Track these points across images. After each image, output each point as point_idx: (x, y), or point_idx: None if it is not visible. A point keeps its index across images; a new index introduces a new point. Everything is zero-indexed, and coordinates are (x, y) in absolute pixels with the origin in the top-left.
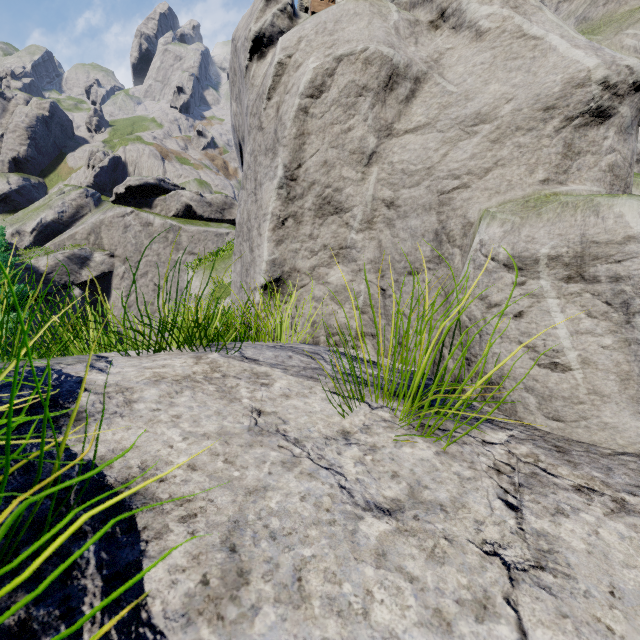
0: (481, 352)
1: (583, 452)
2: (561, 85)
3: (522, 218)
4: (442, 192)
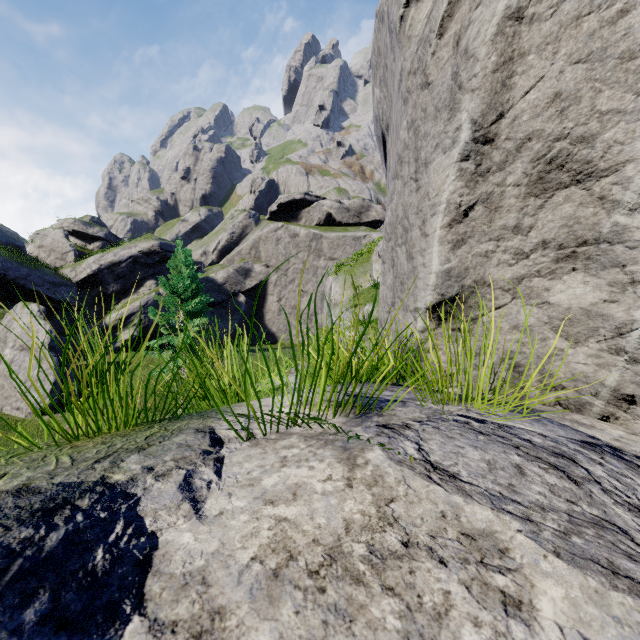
0: None
1: None
2: None
3: None
4: None
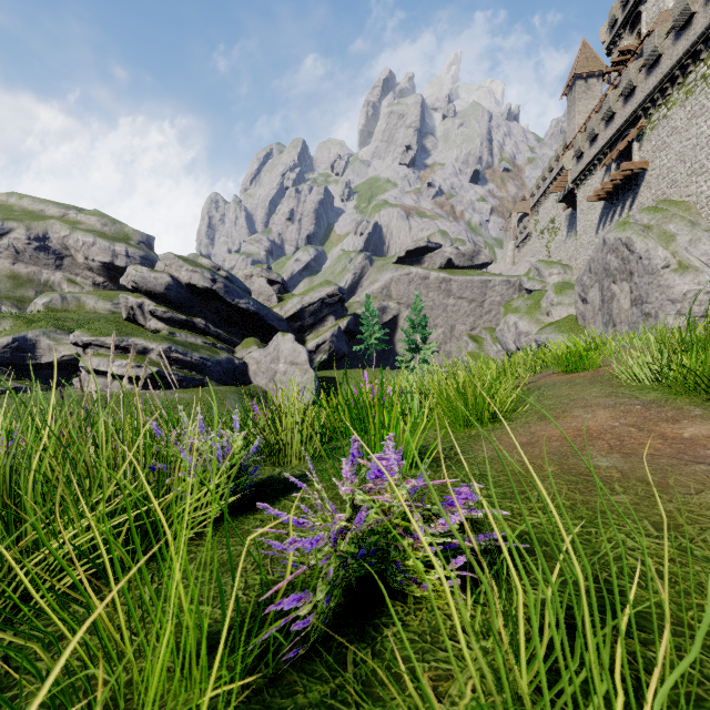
0: None
1: None
2: None
3: None
4: None
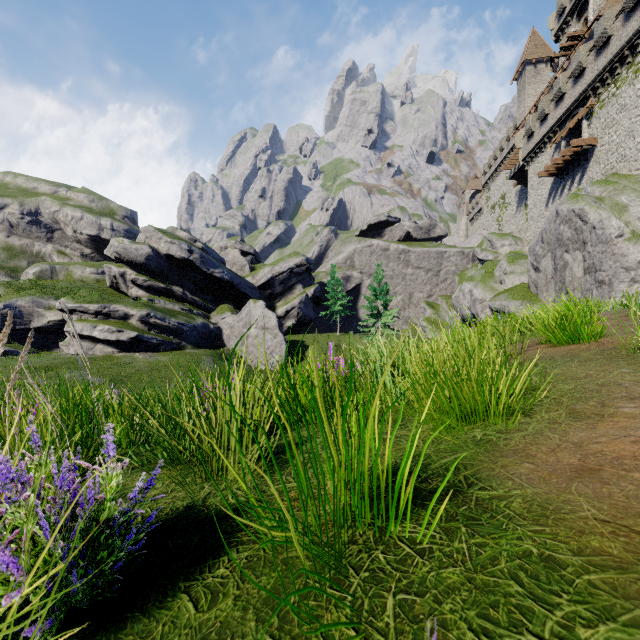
0: None
1: None
2: None
3: None
4: None
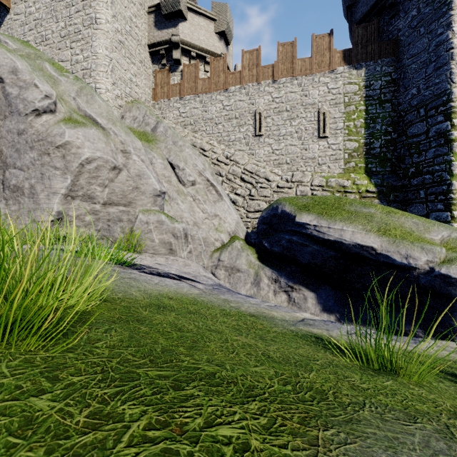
0: (141, 240)
1: (158, 254)
2: (153, 188)
3: (148, 214)
4: (129, 202)
